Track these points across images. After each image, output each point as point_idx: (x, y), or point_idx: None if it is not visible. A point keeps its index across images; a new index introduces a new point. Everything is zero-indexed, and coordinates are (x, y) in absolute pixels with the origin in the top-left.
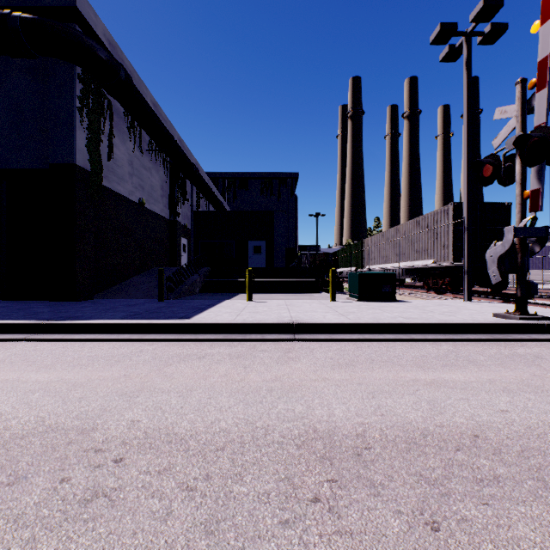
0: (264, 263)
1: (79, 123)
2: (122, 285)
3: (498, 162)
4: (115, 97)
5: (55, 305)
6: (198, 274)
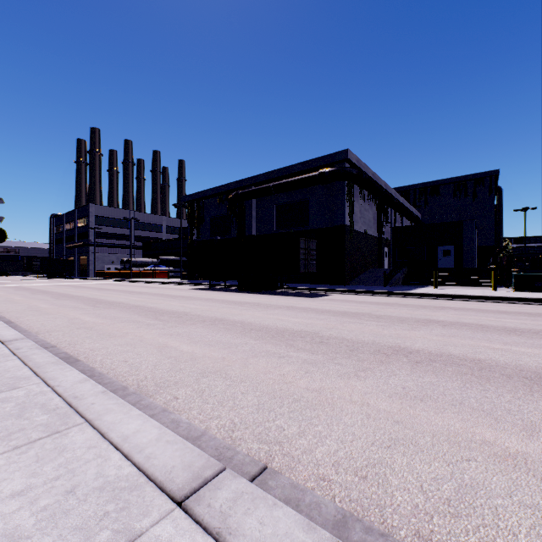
0: (452, 263)
1: (346, 205)
2: (358, 279)
3: None
4: (358, 186)
5: (341, 286)
6: (399, 273)
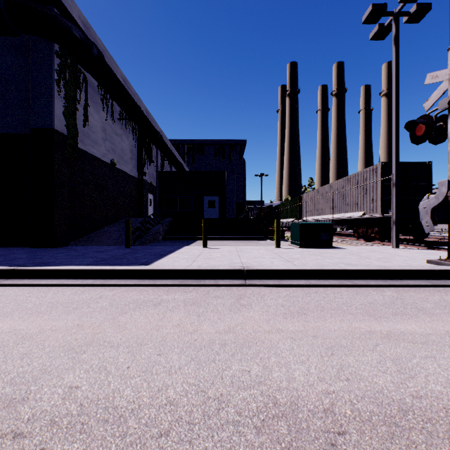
0: (217, 215)
1: (57, 93)
2: (96, 234)
3: (430, 122)
4: (89, 71)
5: (34, 251)
6: (161, 224)
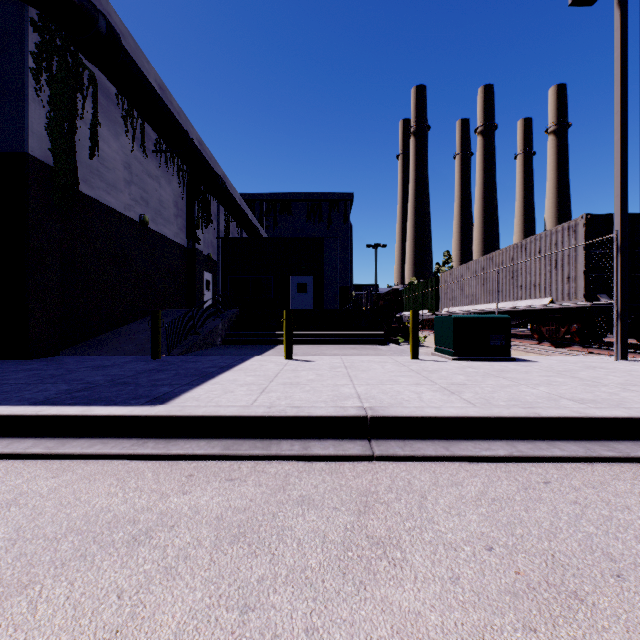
0: (311, 304)
1: (34, 92)
2: (112, 334)
3: None
4: (95, 62)
5: None
6: (220, 319)
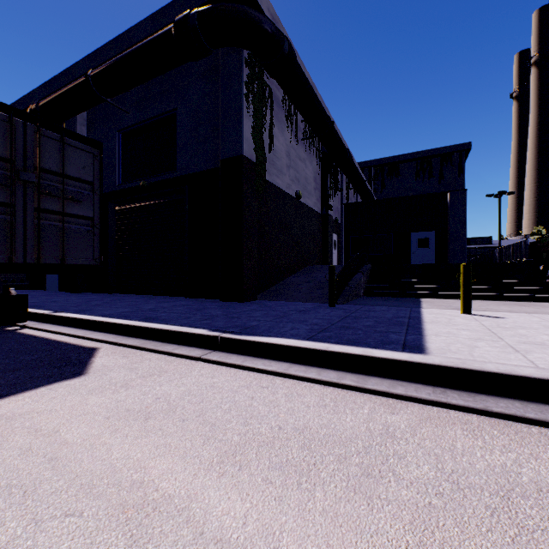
0: (433, 259)
1: (245, 111)
2: (281, 285)
3: None
4: (277, 77)
5: (226, 306)
6: (360, 273)
